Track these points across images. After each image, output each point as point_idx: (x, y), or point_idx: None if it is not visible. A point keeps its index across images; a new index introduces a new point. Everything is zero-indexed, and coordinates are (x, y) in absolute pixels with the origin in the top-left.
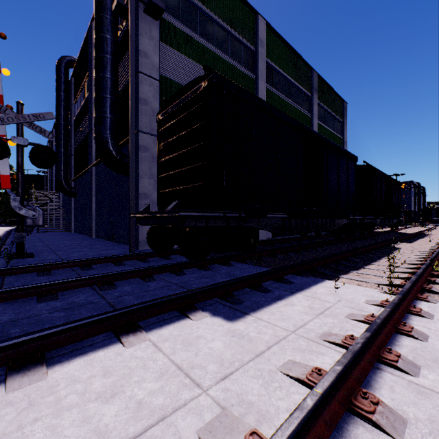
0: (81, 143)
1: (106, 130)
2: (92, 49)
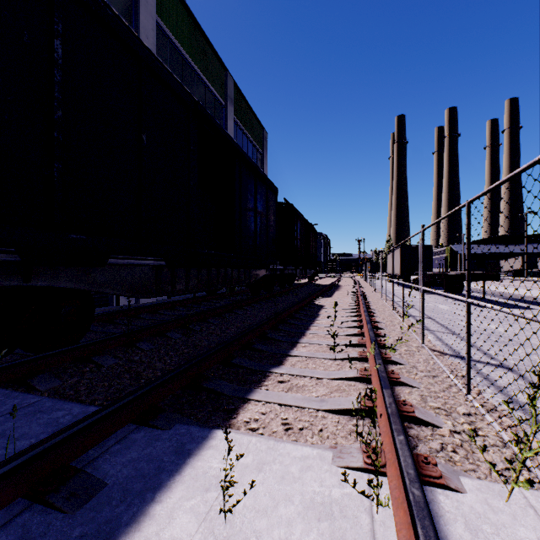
0: None
1: None
2: None
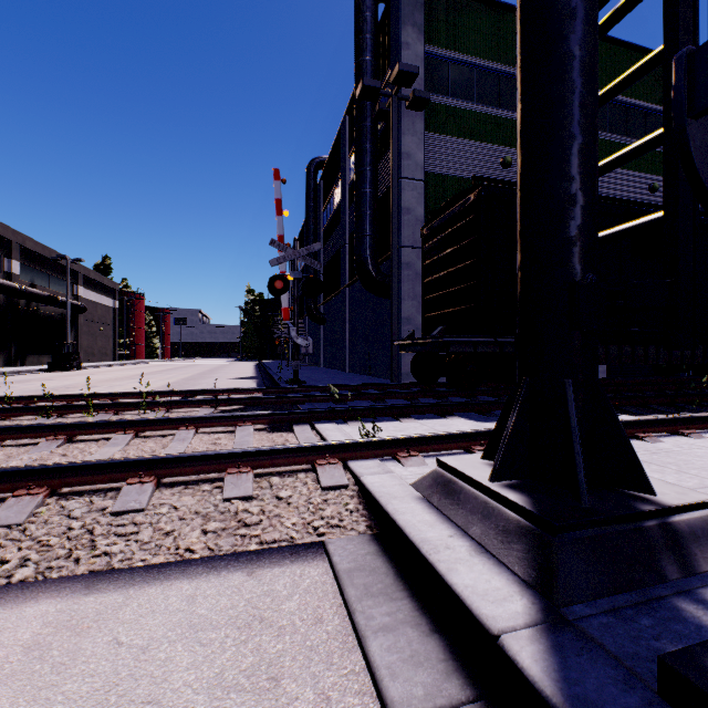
0: (332, 259)
1: (366, 250)
2: (345, 149)
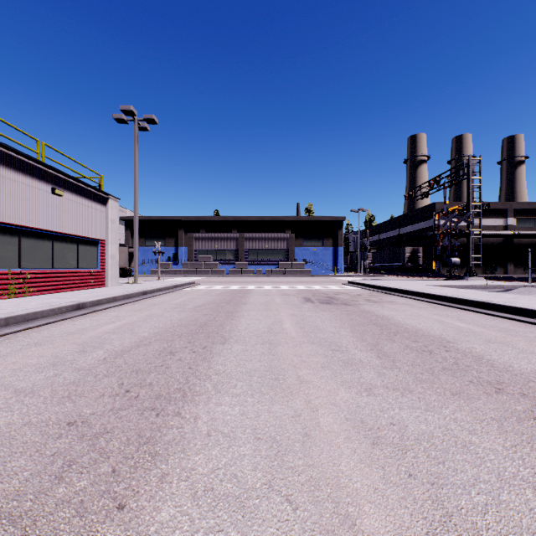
0: None
1: None
2: None
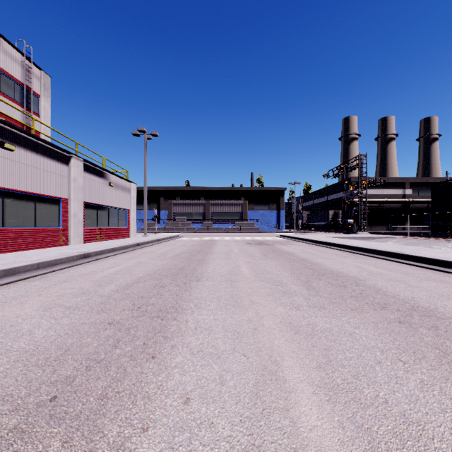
0: None
1: None
2: None
